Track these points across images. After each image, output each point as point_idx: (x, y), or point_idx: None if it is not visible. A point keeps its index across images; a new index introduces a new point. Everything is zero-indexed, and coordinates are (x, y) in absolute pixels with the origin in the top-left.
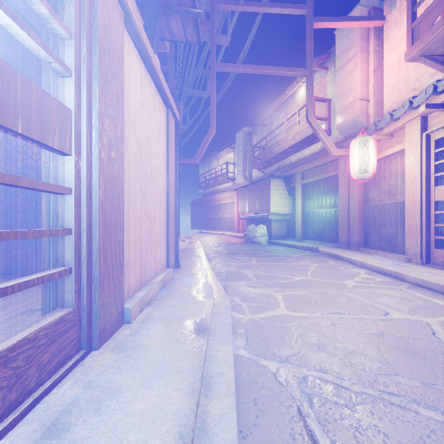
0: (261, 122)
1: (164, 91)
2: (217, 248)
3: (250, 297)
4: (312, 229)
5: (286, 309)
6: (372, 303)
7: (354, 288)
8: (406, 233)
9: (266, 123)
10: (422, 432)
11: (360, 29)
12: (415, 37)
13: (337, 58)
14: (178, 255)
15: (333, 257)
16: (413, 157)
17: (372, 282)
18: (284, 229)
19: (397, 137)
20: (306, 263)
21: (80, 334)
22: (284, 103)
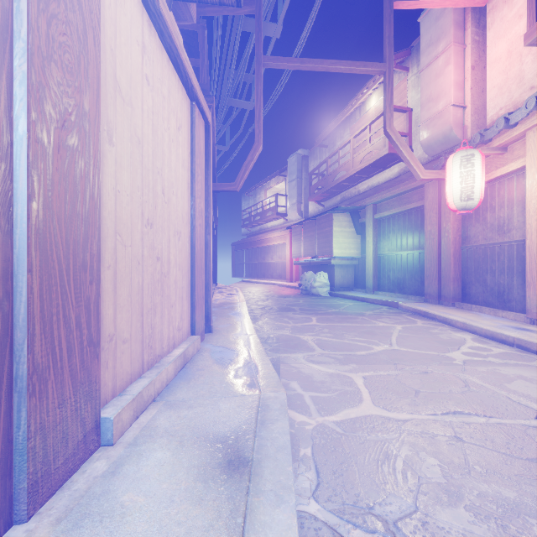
0: (320, 142)
1: (184, 70)
2: (264, 302)
3: (315, 382)
4: (388, 278)
5: (373, 405)
6: (505, 393)
7: (468, 366)
8: (529, 283)
9: (326, 143)
10: None
11: (454, 13)
12: None
13: (422, 54)
14: (210, 315)
15: (420, 314)
16: None
17: (490, 355)
18: (350, 278)
19: (512, 150)
20: (385, 324)
21: None
22: (350, 117)
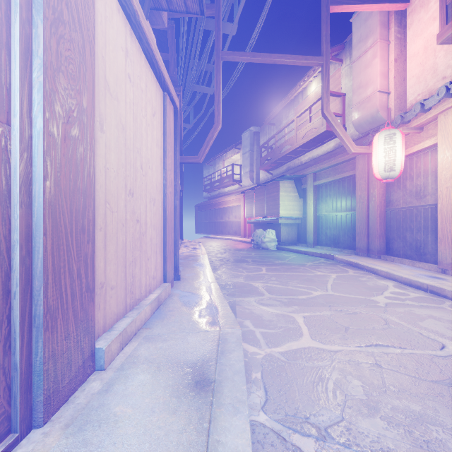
0: (269, 121)
1: (158, 68)
2: (223, 255)
3: (264, 320)
4: (325, 235)
5: (311, 339)
6: (417, 329)
7: (389, 307)
8: (440, 240)
9: (274, 121)
10: None
11: (380, 15)
12: (450, 15)
13: (353, 48)
14: (178, 266)
15: (351, 265)
16: (448, 153)
17: (407, 299)
18: (294, 234)
19: (427, 130)
20: (323, 273)
21: (8, 408)
22: (294, 100)
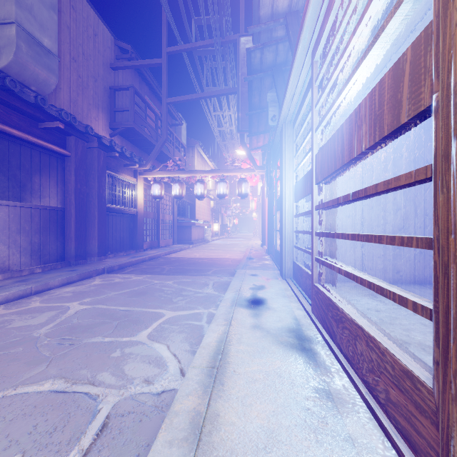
0: None
1: None
2: None
3: None
4: None
5: None
6: None
7: None
8: None
9: None
10: (1, 424)
11: None
12: None
13: None
14: None
15: None
16: None
17: None
18: None
19: None
20: None
21: None
22: None
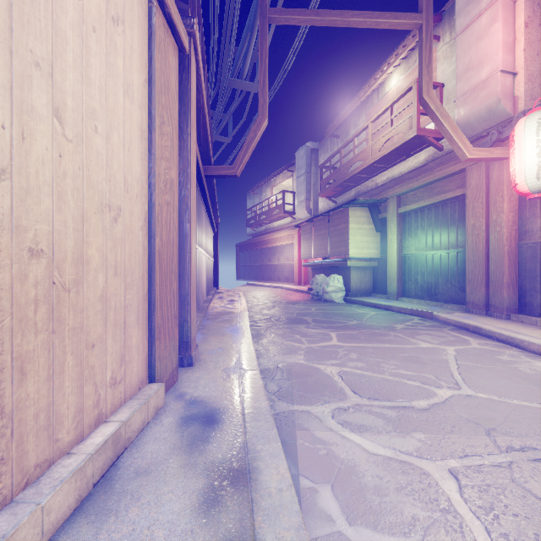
0: (331, 131)
1: None
2: (270, 311)
3: (366, 489)
4: (415, 282)
5: None
6: None
7: None
8: None
9: (338, 133)
10: None
11: None
12: None
13: (458, 15)
14: (190, 340)
15: (467, 330)
16: None
17: None
18: (368, 282)
19: None
20: (430, 344)
21: None
22: (366, 102)
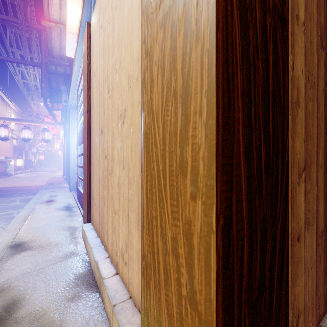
0: None
1: None
2: None
3: None
4: None
5: None
6: None
7: None
8: None
9: None
10: None
11: None
12: None
13: None
14: None
15: None
16: None
17: None
18: None
19: None
20: None
21: None
22: None
